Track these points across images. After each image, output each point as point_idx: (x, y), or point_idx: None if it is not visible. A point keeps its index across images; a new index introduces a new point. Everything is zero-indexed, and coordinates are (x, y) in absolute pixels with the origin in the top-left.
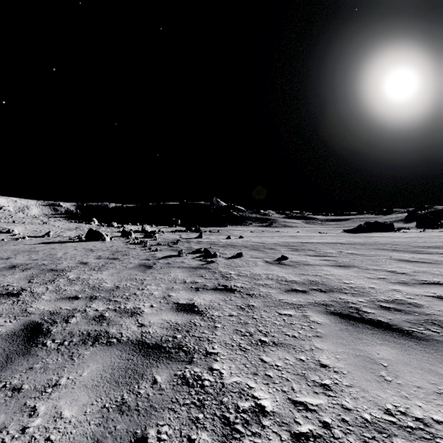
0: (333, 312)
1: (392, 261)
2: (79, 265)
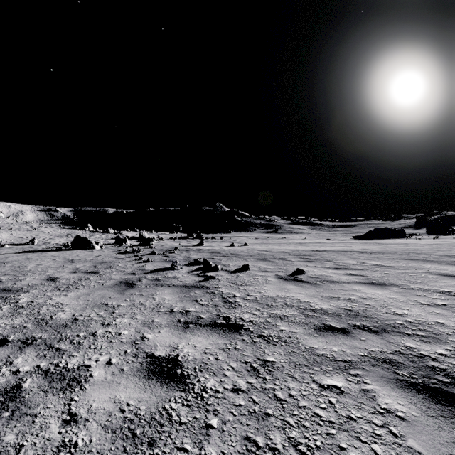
0: (411, 383)
1: (434, 276)
2: (44, 282)
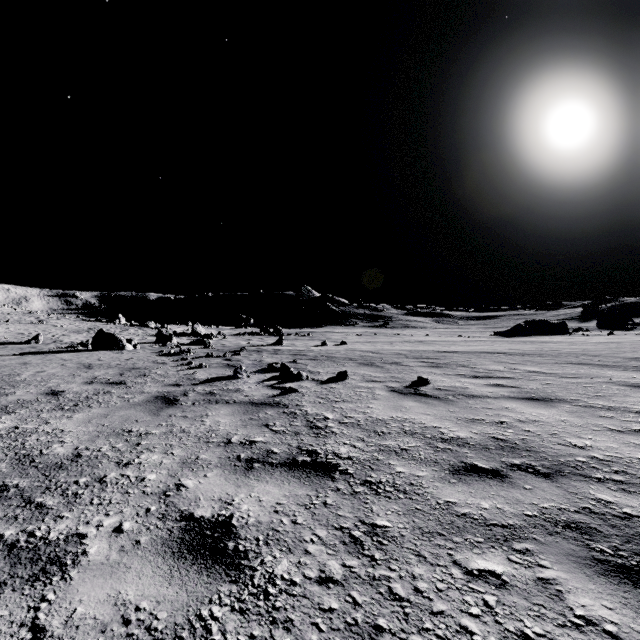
0: (619, 565)
1: (621, 388)
2: (42, 398)
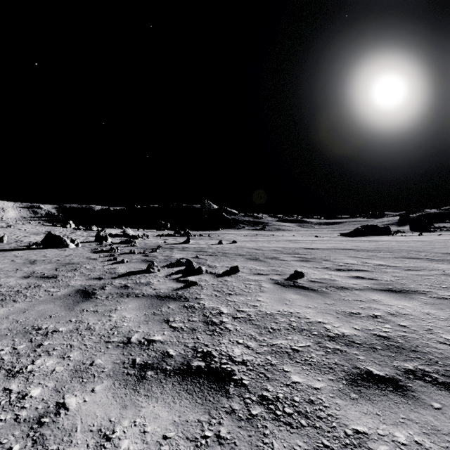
0: None
1: None
2: None
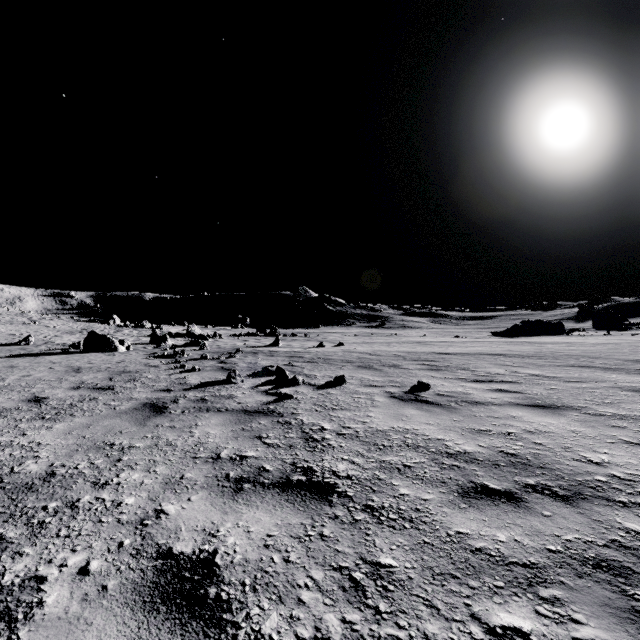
0: None
1: (629, 393)
2: (23, 405)
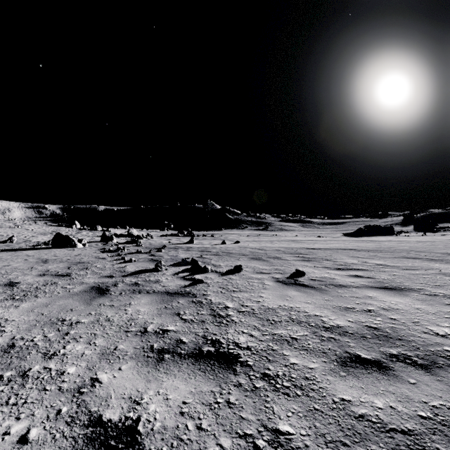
0: None
1: None
2: (0, 288)
